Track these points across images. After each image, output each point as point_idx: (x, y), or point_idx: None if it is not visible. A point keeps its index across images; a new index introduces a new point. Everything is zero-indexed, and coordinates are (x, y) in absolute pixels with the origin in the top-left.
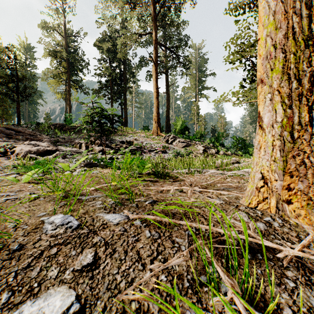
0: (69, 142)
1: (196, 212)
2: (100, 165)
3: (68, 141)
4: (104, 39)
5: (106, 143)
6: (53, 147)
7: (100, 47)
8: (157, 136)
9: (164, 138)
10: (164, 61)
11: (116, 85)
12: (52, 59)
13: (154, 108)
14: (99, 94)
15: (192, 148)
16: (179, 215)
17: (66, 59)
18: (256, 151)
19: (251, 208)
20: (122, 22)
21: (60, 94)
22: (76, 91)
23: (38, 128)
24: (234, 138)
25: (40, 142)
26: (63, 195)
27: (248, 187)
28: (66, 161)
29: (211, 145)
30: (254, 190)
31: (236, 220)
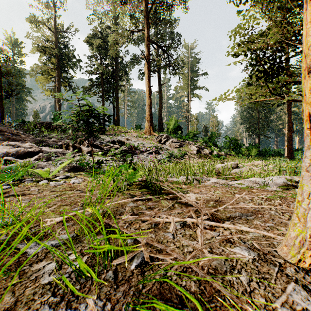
0: (55, 142)
1: (220, 290)
2: (87, 169)
3: (55, 141)
4: (95, 35)
5: (96, 143)
6: (35, 149)
7: (91, 44)
8: (150, 136)
9: (156, 138)
10: (157, 59)
11: (108, 83)
12: (41, 54)
13: (147, 107)
14: (90, 92)
15: (186, 149)
16: (191, 304)
17: (56, 55)
18: (307, 175)
19: (305, 272)
20: (114, 19)
21: (49, 92)
22: (66, 89)
23: (23, 126)
24: (227, 138)
25: (23, 142)
26: (5, 237)
27: (291, 230)
28: (49, 164)
29: (204, 145)
30: (307, 240)
31: (295, 310)
